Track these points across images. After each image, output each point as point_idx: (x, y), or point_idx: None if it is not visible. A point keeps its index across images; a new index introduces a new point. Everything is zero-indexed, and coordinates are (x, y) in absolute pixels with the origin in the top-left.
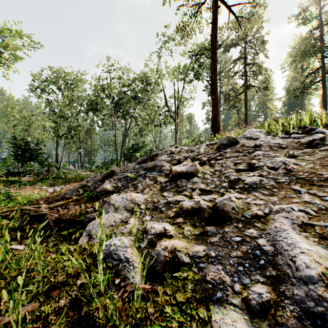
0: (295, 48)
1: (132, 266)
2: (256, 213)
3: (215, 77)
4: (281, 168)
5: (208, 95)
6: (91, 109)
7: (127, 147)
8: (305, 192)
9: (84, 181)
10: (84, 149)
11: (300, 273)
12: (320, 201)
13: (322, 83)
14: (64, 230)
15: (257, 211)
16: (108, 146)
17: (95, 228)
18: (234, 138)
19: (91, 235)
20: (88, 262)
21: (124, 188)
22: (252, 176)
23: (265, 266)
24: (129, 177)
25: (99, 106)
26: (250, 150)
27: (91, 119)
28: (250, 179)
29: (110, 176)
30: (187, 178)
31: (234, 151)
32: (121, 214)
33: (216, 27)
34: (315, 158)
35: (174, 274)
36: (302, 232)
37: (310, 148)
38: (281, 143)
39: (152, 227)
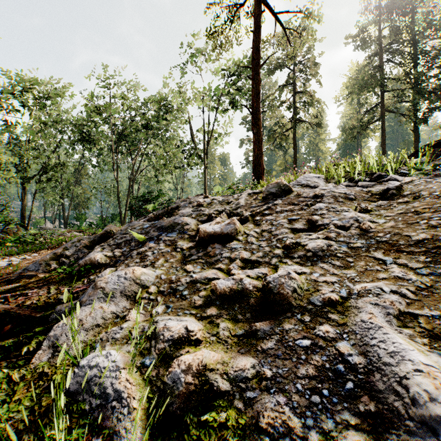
0: (352, 78)
1: (128, 407)
2: (329, 297)
3: (258, 103)
4: (354, 228)
5: (248, 129)
6: (81, 140)
7: (135, 196)
8: (392, 263)
9: (60, 248)
10: (70, 199)
11: (420, 410)
12: (415, 275)
13: (382, 123)
14: (10, 338)
15: (330, 294)
16: (108, 195)
17: (66, 332)
18: (286, 185)
19: (58, 346)
20: (44, 403)
21: (124, 258)
22: (316, 239)
23: (356, 393)
24: (134, 241)
25: (92, 136)
26: (308, 202)
27: (81, 154)
28: (313, 243)
29: (104, 239)
30: (222, 241)
31: (288, 204)
32: (115, 305)
33: (258, 37)
34: (395, 213)
35: (203, 417)
36: (402, 328)
37: (384, 200)
38: (347, 193)
39: (166, 327)
